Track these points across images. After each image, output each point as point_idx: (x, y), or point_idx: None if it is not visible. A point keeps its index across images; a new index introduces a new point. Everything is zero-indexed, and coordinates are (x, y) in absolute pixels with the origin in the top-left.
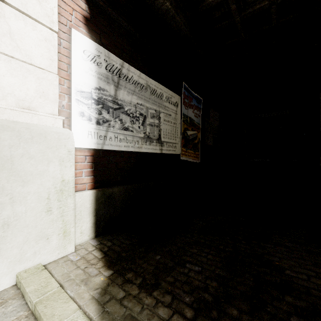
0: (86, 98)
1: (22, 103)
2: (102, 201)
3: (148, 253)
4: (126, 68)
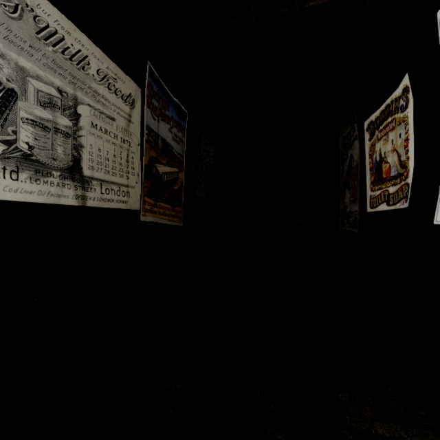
0: None
1: None
2: None
3: None
4: None
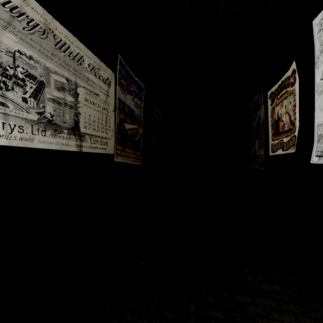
0: None
1: None
2: None
3: None
4: None
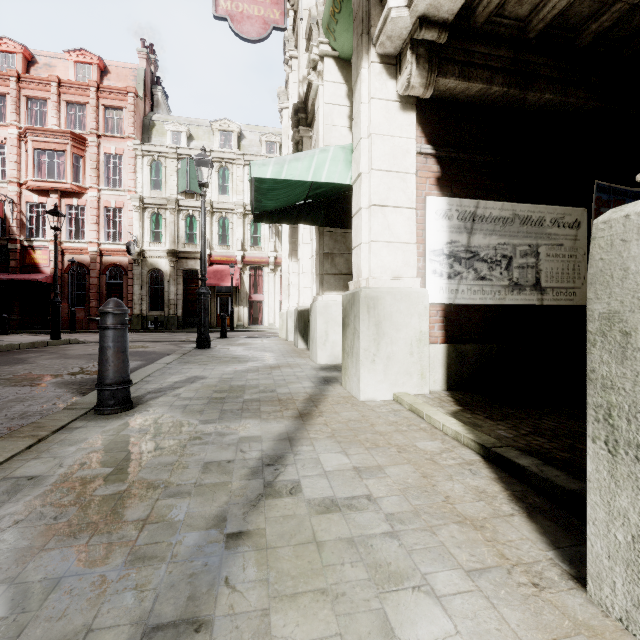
0: (437, 255)
1: (394, 273)
2: (453, 357)
3: (501, 408)
4: (482, 207)
